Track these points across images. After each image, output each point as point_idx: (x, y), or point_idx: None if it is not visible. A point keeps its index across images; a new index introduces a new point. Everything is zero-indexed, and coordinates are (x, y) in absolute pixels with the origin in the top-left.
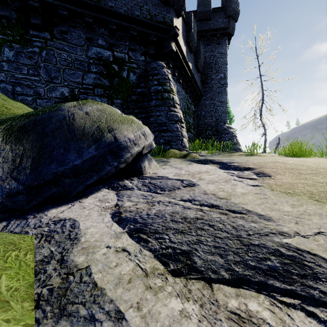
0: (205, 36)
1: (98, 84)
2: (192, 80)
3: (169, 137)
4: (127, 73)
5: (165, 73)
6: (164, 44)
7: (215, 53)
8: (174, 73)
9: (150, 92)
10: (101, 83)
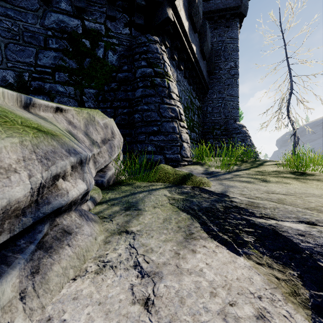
0: (211, 18)
1: (60, 65)
2: (196, 68)
3: (162, 142)
4: (104, 51)
5: (157, 51)
6: (157, 12)
7: (224, 38)
8: (173, 55)
9: (136, 77)
10: (65, 65)
